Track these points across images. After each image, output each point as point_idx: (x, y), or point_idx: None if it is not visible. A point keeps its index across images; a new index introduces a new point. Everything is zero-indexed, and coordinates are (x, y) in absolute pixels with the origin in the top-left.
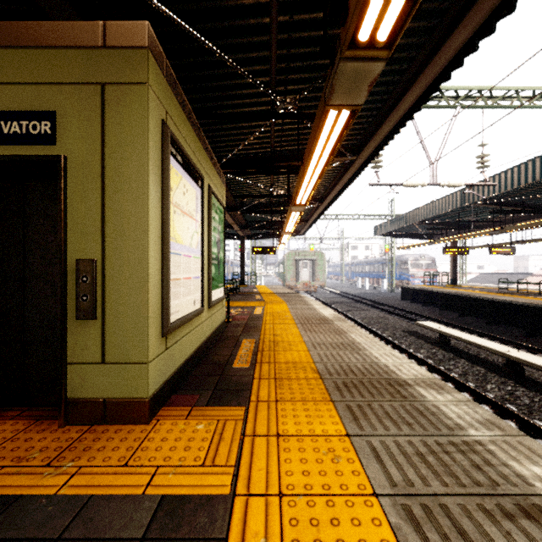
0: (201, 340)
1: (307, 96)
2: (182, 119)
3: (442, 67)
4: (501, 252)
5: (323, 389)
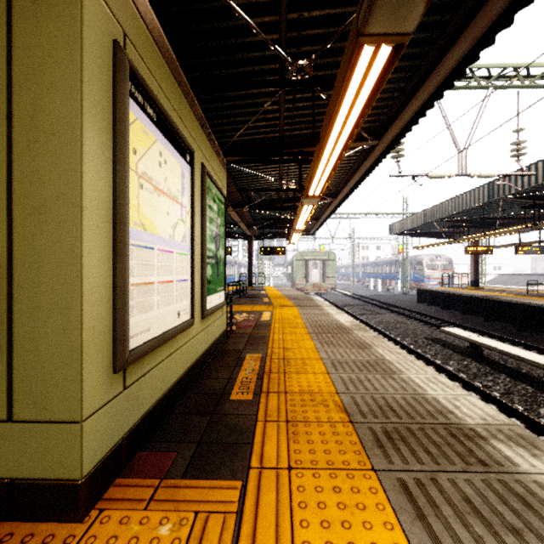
0: (190, 360)
1: (324, 61)
2: (157, 61)
3: (502, 8)
4: (529, 252)
5: (356, 444)
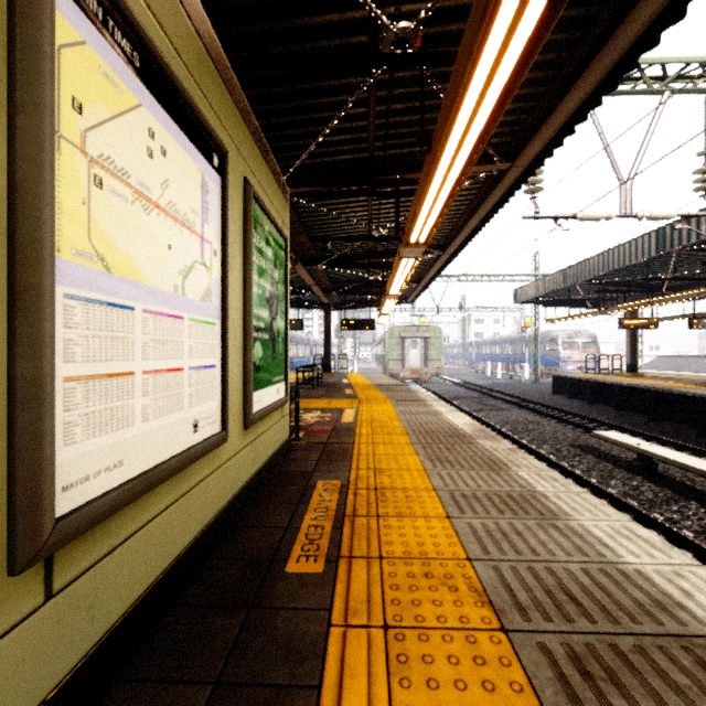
0: (222, 499)
1: (437, 30)
2: None
3: None
4: None
5: (525, 693)
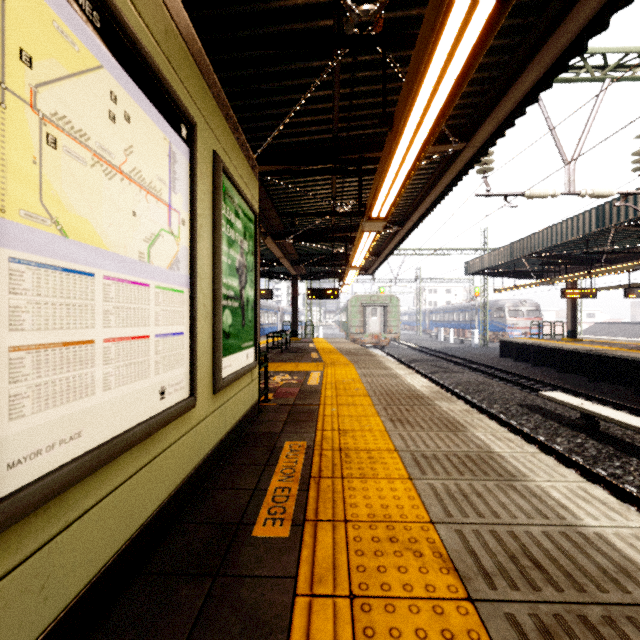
0: (191, 462)
1: (398, 15)
2: None
3: None
4: None
5: None
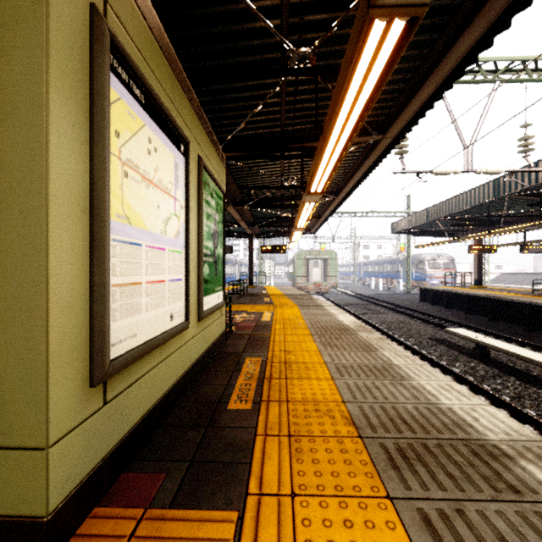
0: (185, 365)
1: (328, 49)
2: (146, 38)
3: None
4: (534, 250)
5: (368, 465)
